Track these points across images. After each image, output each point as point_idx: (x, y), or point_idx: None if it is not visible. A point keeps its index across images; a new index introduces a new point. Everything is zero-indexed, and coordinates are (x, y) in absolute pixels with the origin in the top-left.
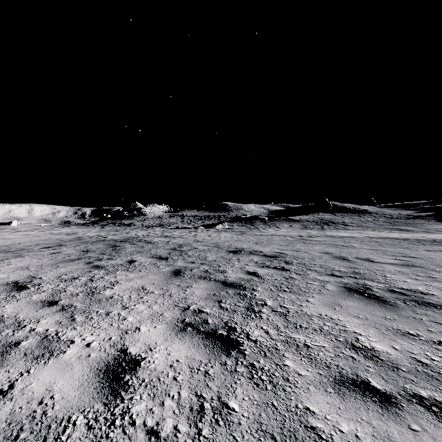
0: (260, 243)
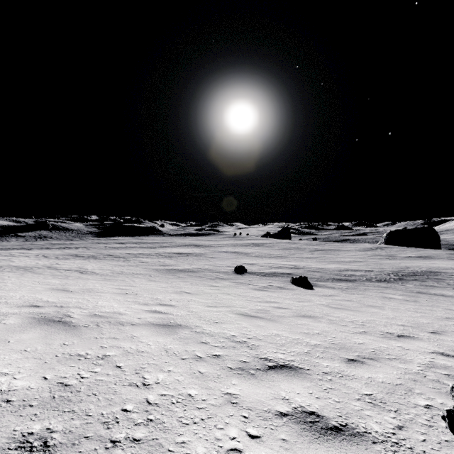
0: (4, 247)
